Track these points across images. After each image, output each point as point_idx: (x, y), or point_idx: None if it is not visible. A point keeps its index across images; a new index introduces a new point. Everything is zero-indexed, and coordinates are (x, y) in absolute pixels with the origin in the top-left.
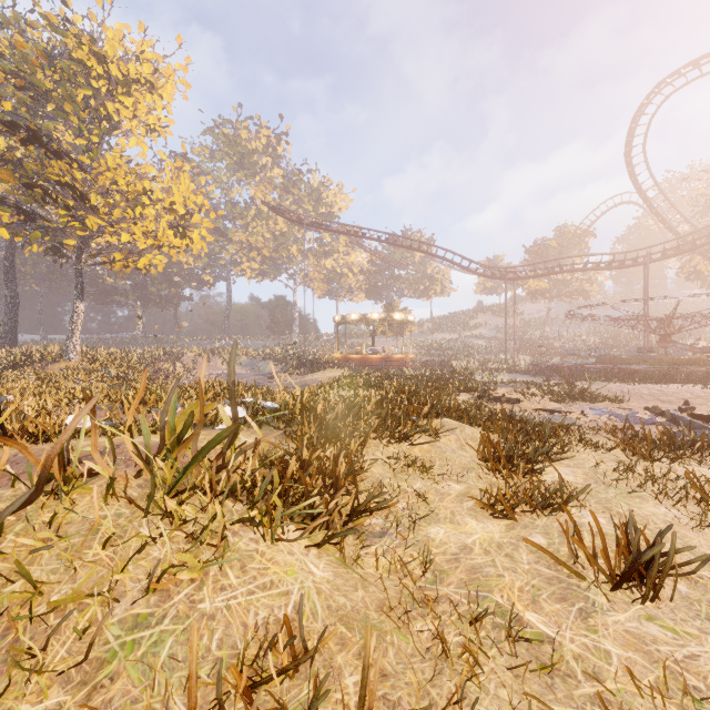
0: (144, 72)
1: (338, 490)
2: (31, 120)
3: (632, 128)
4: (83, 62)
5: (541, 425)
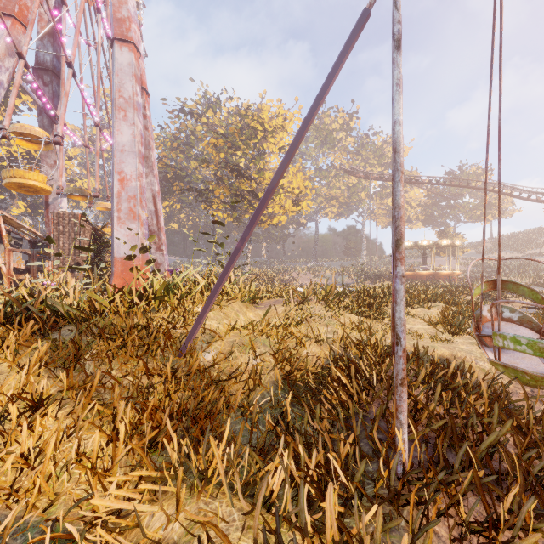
0: (279, 122)
1: (373, 309)
2: (232, 160)
3: None
4: (254, 127)
5: None
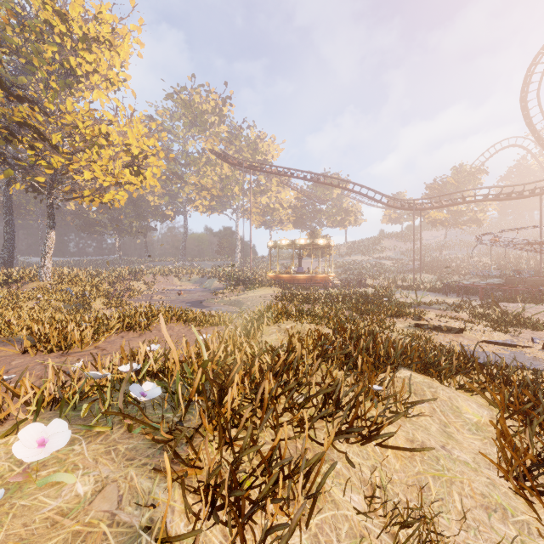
0: (103, 31)
1: None
2: (7, 74)
3: (529, 75)
4: (48, 22)
5: (536, 383)
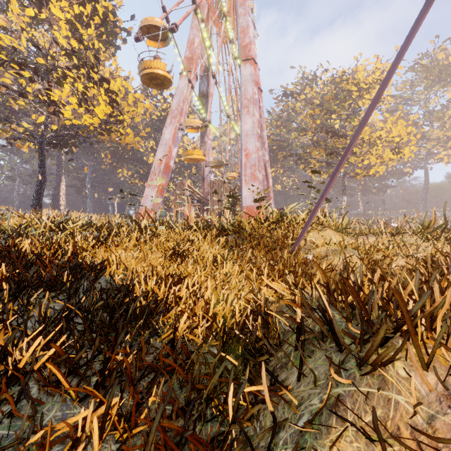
0: (376, 77)
1: None
2: (327, 124)
3: None
4: (348, 90)
5: None
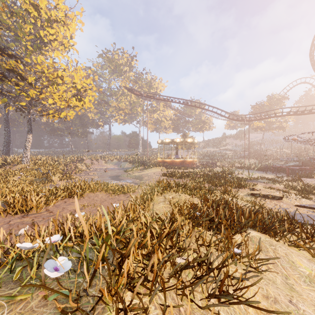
0: (59, 15)
1: None
2: (3, 42)
3: None
4: (27, 10)
5: None
